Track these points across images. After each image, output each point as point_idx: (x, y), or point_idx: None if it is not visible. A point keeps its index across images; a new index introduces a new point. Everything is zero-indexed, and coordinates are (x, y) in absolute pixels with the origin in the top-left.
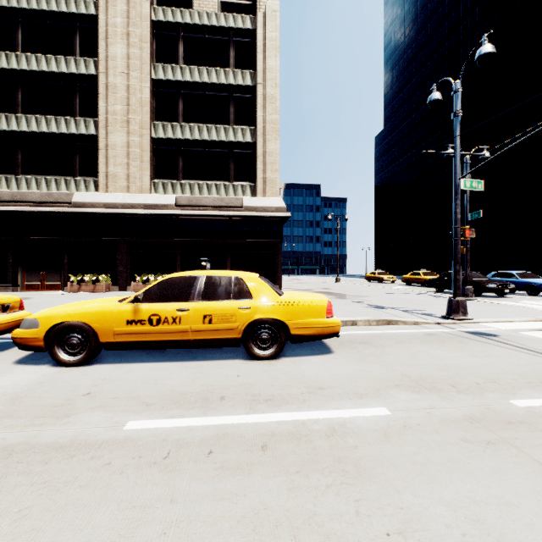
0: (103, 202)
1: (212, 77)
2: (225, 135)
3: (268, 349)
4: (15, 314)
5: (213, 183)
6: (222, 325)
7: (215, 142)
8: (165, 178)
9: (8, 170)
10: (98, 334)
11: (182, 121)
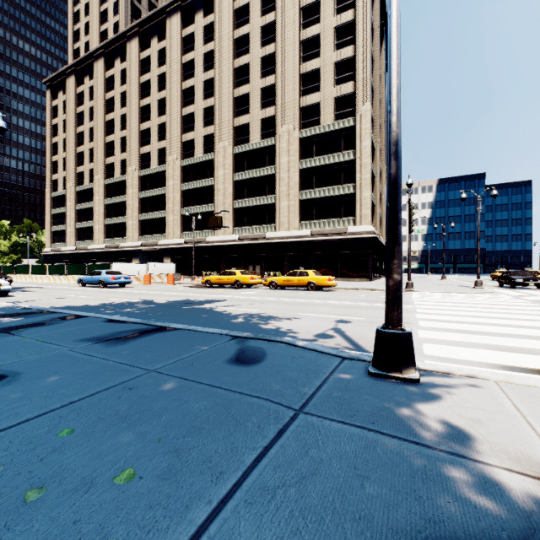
0: (278, 236)
1: (331, 160)
2: (338, 191)
3: (313, 289)
4: (260, 280)
5: (331, 220)
6: (302, 282)
7: (332, 196)
8: (306, 220)
9: (242, 225)
10: (278, 283)
11: (315, 188)
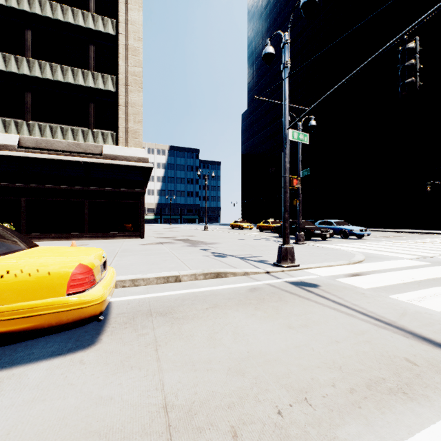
0: None
1: (68, 16)
2: (83, 79)
3: None
4: None
5: (69, 127)
6: None
7: (72, 85)
8: (8, 116)
9: None
10: None
11: (31, 56)
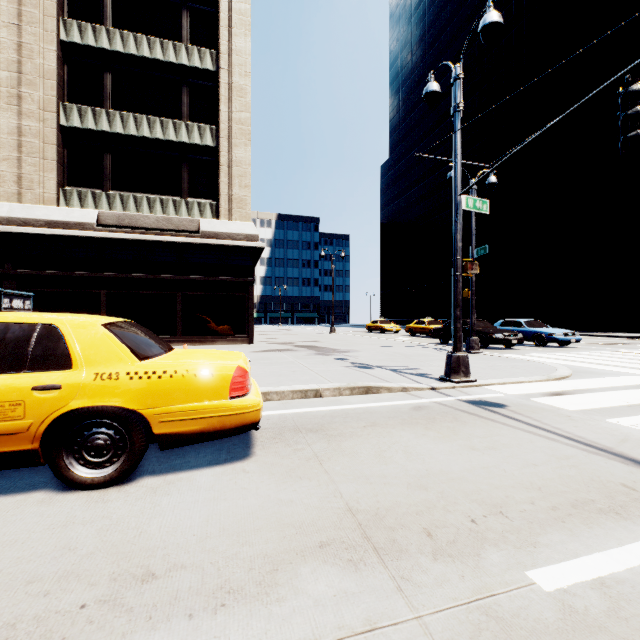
0: None
1: (156, 51)
2: (175, 132)
3: (109, 465)
4: None
5: (158, 197)
6: None
7: (161, 142)
8: (83, 185)
9: None
10: None
11: (110, 107)
